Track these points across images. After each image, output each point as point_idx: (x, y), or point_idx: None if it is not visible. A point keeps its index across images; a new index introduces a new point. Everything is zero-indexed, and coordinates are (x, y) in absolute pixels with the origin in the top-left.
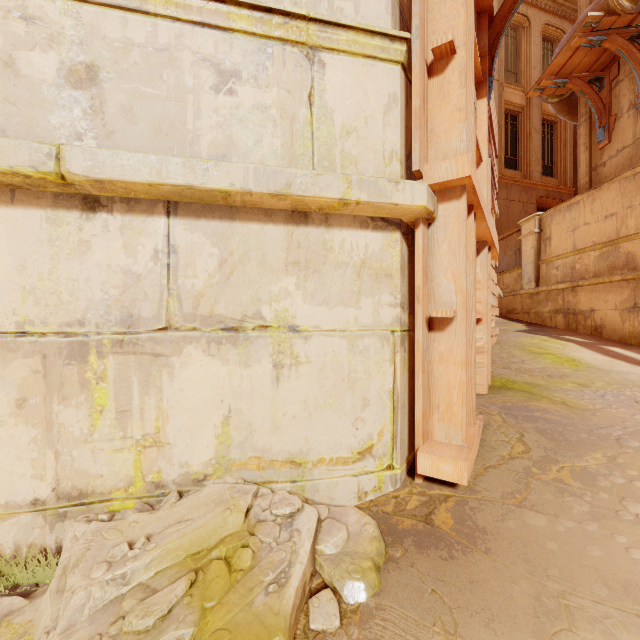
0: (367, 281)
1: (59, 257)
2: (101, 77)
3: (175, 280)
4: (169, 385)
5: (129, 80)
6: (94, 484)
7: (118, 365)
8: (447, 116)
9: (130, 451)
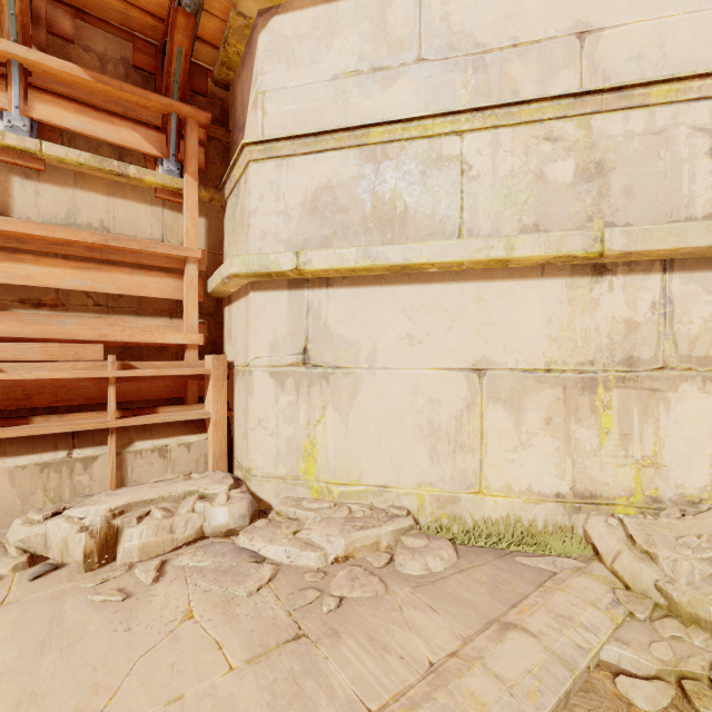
0: None
1: (574, 313)
2: (606, 169)
3: (670, 327)
4: (665, 416)
5: (629, 165)
6: (601, 489)
7: (620, 397)
8: None
9: (630, 468)
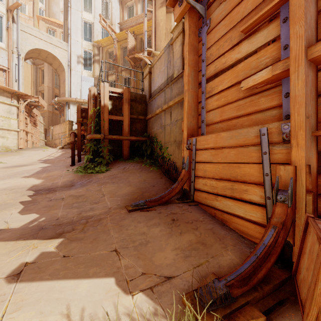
0: (14, 135)
1: None
2: None
3: None
4: None
5: None
6: None
7: None
8: (22, 124)
9: None
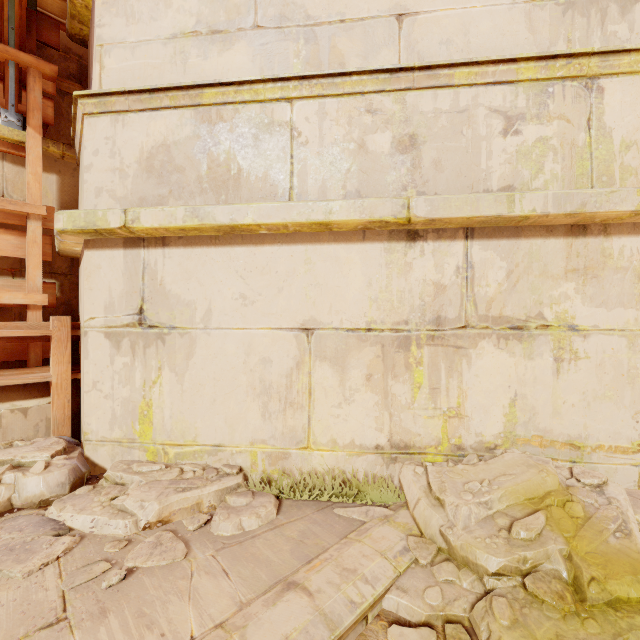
0: None
1: (392, 276)
2: (419, 142)
3: (472, 289)
4: (467, 371)
5: (438, 140)
6: (414, 440)
7: (430, 354)
8: None
9: (439, 419)
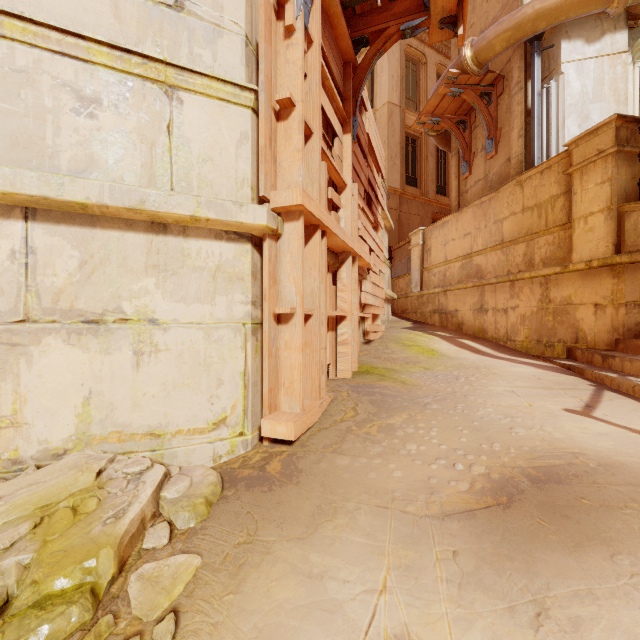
0: (222, 283)
1: None
2: None
3: (34, 278)
4: (27, 371)
5: None
6: None
7: None
8: (290, 154)
9: None
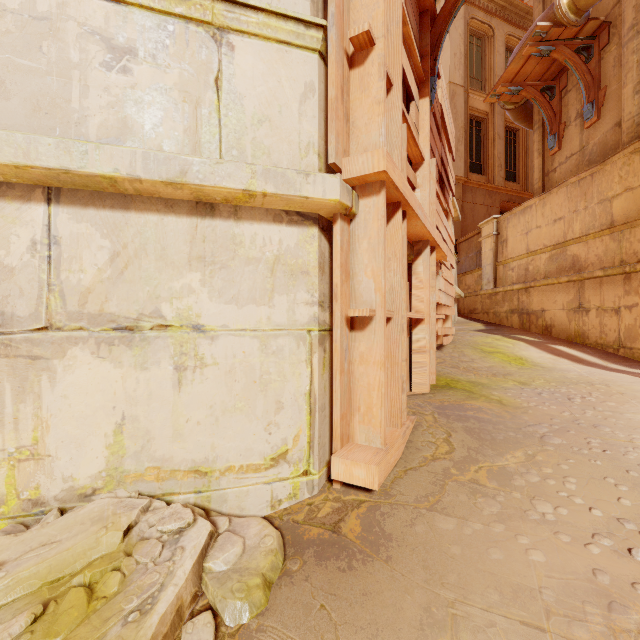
0: (281, 278)
1: None
2: None
3: (57, 275)
4: (50, 391)
5: None
6: None
7: None
8: (367, 109)
9: (1, 466)
